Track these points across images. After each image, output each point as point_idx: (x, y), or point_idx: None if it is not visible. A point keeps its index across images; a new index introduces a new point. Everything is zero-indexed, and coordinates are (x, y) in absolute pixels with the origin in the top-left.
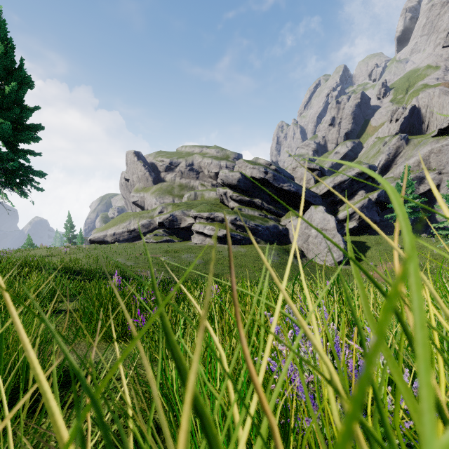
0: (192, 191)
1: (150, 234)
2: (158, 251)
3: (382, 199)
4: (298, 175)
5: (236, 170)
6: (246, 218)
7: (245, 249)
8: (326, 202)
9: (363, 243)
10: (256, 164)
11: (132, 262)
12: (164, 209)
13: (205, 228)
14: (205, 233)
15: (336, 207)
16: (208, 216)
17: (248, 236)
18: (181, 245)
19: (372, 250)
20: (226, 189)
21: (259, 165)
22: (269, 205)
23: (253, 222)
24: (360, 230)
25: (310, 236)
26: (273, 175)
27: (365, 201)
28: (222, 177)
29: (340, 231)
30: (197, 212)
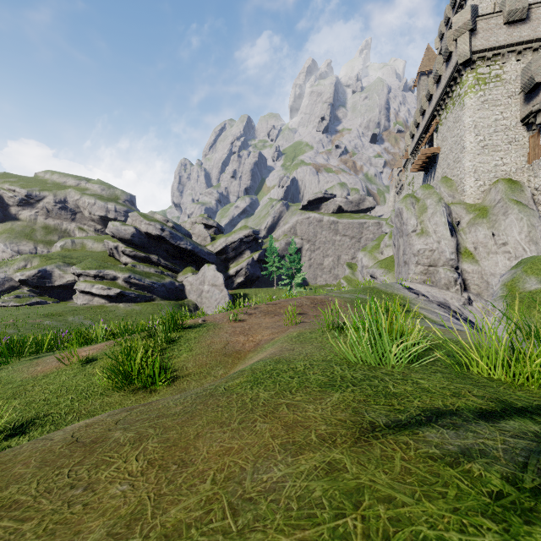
0: (68, 239)
1: (8, 296)
2: (35, 316)
3: (263, 258)
4: (196, 232)
5: (130, 222)
6: (141, 276)
7: (141, 307)
8: (220, 259)
9: (246, 295)
10: (152, 220)
11: (12, 330)
12: (27, 262)
13: (94, 287)
14: (93, 293)
15: (228, 264)
16: (97, 274)
17: (144, 294)
18: (61, 307)
19: (251, 300)
20: (118, 242)
21: (156, 221)
22: (166, 261)
23: (149, 279)
24: (248, 283)
25: (203, 291)
26: (171, 232)
27: (250, 260)
28: (113, 230)
29: (231, 285)
30: (82, 270)
